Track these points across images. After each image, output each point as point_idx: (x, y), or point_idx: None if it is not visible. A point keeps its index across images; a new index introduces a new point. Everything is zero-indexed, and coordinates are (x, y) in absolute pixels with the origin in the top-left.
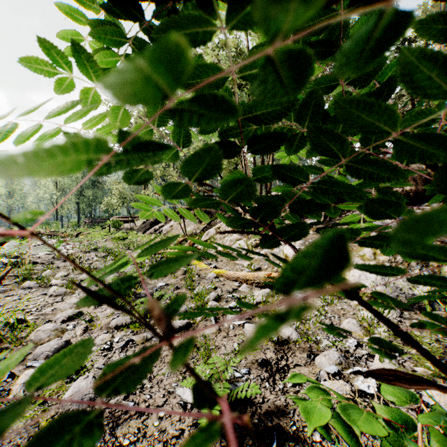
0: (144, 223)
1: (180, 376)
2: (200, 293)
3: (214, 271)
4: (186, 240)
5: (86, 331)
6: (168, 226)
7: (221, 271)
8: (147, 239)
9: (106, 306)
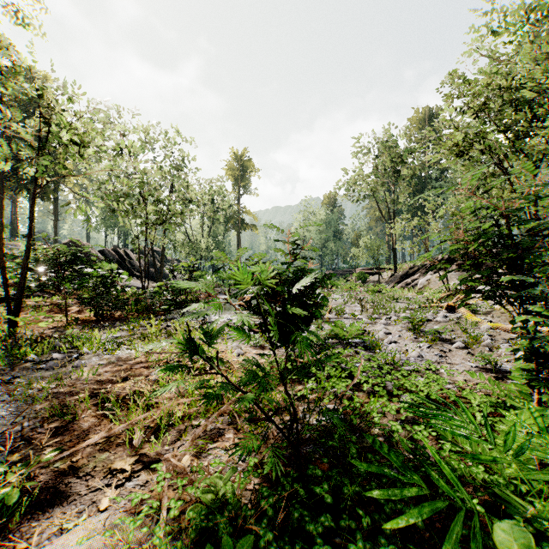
0: (393, 275)
1: (466, 361)
2: (474, 335)
3: (489, 324)
4: (450, 296)
5: (400, 340)
6: (424, 280)
7: (496, 324)
8: (399, 294)
9: (403, 332)
